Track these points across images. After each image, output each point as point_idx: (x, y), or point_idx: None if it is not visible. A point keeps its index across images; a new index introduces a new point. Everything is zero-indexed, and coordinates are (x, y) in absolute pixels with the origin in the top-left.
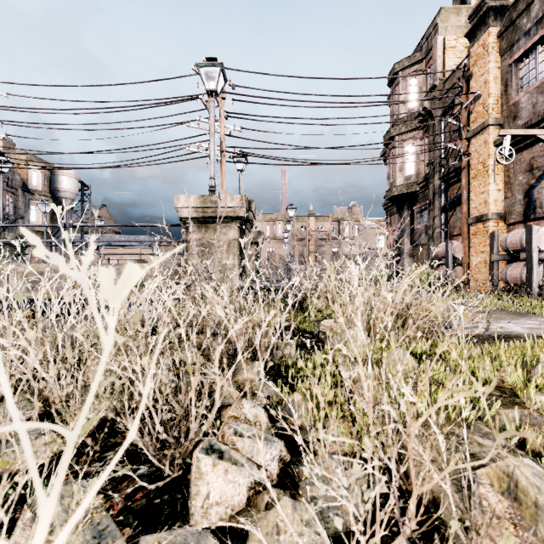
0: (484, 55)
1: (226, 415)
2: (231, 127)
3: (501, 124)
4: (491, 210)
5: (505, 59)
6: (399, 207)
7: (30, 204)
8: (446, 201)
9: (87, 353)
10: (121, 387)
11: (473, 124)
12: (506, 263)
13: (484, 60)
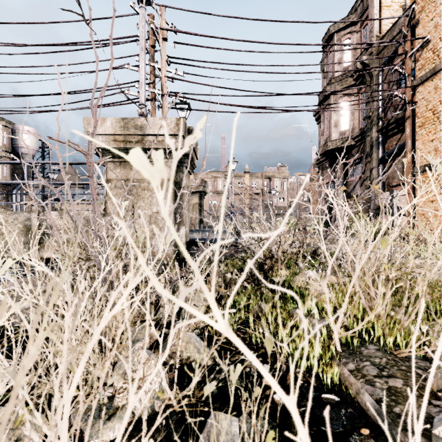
0: None
1: None
2: (173, 71)
3: None
4: None
5: None
6: (331, 162)
7: None
8: (384, 152)
9: None
10: None
11: (420, 71)
12: None
13: (434, 4)
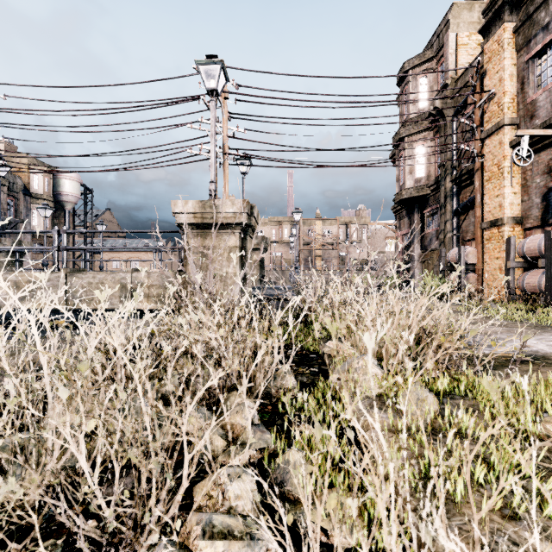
0: (499, 52)
1: (199, 492)
2: (234, 129)
3: (517, 124)
4: (507, 214)
5: (521, 56)
6: (408, 211)
7: (31, 208)
8: (458, 204)
9: (26, 407)
10: (76, 443)
11: (487, 124)
12: (522, 270)
13: (498, 57)
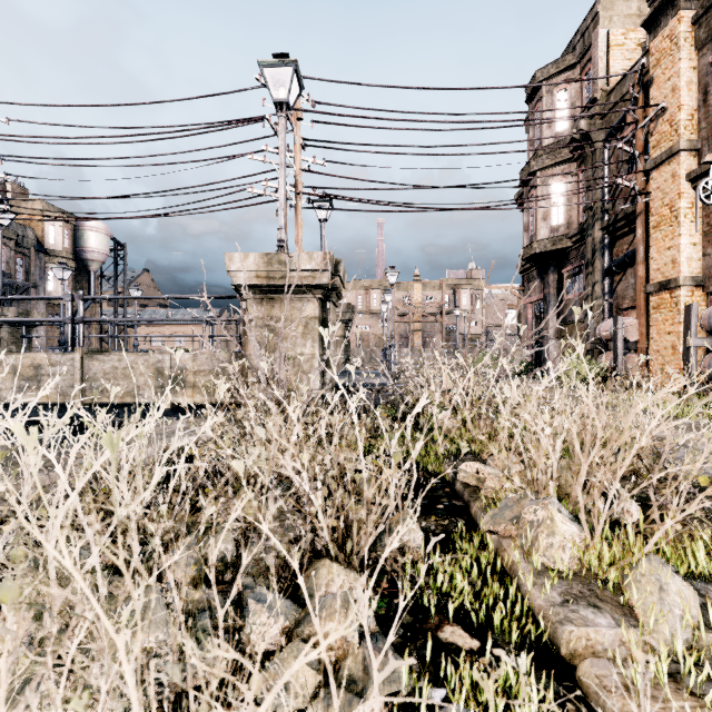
0: (672, 51)
1: None
2: (310, 160)
3: (697, 149)
4: (683, 273)
5: (704, 55)
6: (540, 270)
7: (46, 269)
8: (611, 260)
9: None
10: (25, 711)
11: (655, 150)
12: (704, 350)
13: (671, 58)
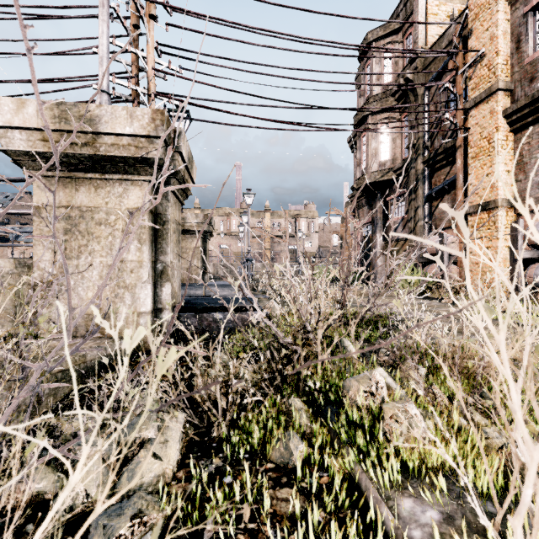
0: (491, 4)
1: None
2: (165, 64)
3: (511, 90)
4: (500, 195)
5: (517, 9)
6: (369, 199)
7: None
8: (430, 188)
9: None
10: None
11: (474, 92)
12: None
13: (489, 11)
